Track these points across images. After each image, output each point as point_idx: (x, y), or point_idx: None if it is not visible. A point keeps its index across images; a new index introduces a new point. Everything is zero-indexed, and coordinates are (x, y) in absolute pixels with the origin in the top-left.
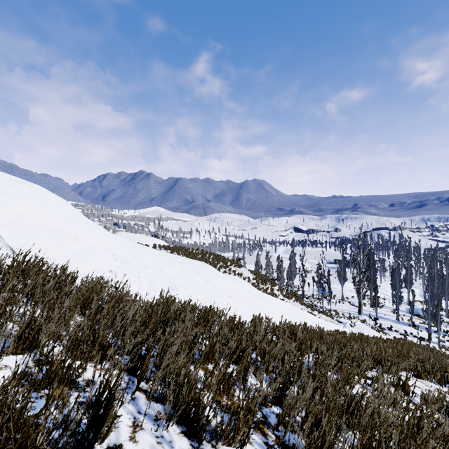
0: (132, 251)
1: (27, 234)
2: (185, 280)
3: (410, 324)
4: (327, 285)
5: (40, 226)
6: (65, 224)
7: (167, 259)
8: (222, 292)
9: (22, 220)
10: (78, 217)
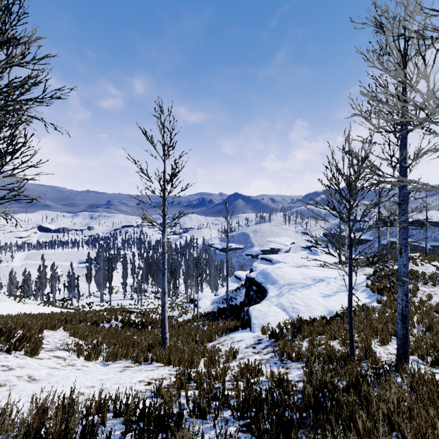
0: None
1: None
2: None
3: (131, 298)
4: (77, 287)
5: None
6: None
7: None
8: (15, 310)
9: None
10: None
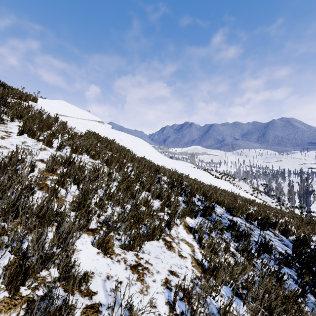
0: (171, 162)
1: (140, 155)
2: (190, 174)
3: None
4: None
5: (143, 152)
6: (149, 152)
7: (185, 167)
8: (207, 181)
9: (138, 151)
10: (153, 149)
